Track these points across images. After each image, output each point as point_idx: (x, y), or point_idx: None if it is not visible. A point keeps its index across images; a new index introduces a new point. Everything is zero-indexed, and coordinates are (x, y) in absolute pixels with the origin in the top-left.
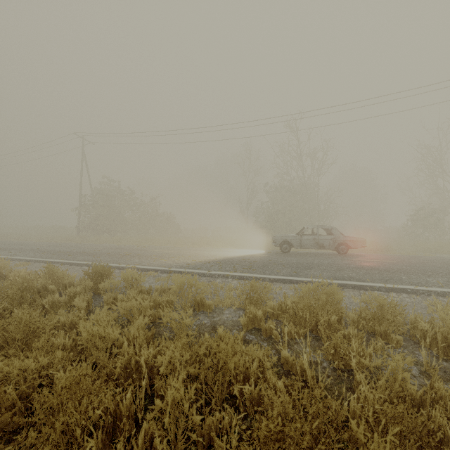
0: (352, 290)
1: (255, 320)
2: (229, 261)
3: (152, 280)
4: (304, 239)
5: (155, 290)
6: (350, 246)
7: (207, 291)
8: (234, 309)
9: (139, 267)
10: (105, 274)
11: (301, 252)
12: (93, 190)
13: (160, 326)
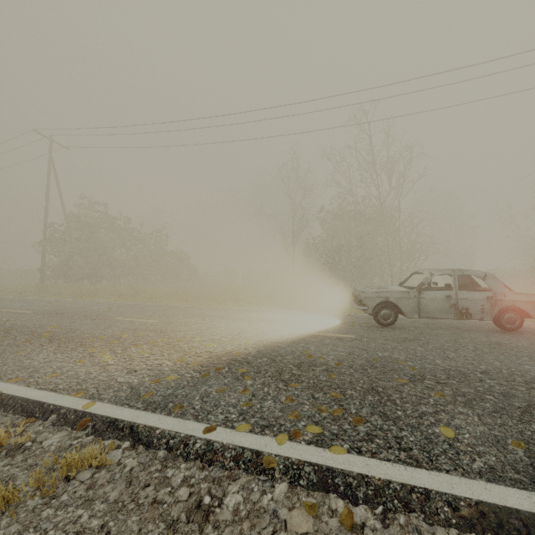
0: None
1: None
2: (271, 365)
3: None
4: (427, 298)
5: None
6: (528, 314)
7: None
8: None
9: (8, 393)
10: None
11: (412, 323)
12: (68, 216)
13: None
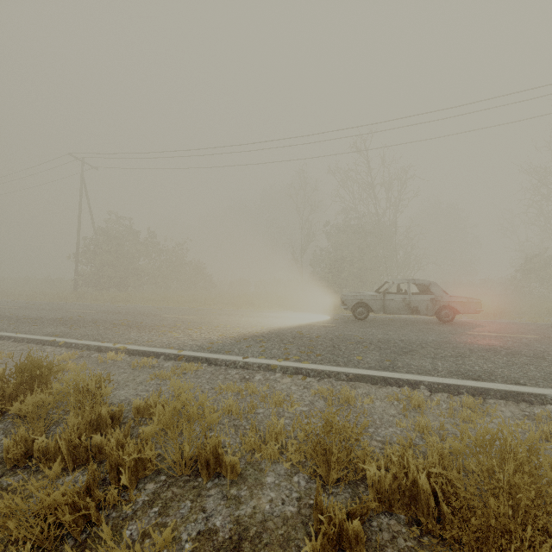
0: (504, 402)
1: (342, 535)
2: (277, 337)
3: (144, 377)
4: (389, 300)
5: (134, 409)
6: (458, 310)
7: (233, 409)
8: (287, 467)
9: (131, 348)
10: (39, 377)
11: (382, 319)
12: (96, 230)
13: (104, 541)
